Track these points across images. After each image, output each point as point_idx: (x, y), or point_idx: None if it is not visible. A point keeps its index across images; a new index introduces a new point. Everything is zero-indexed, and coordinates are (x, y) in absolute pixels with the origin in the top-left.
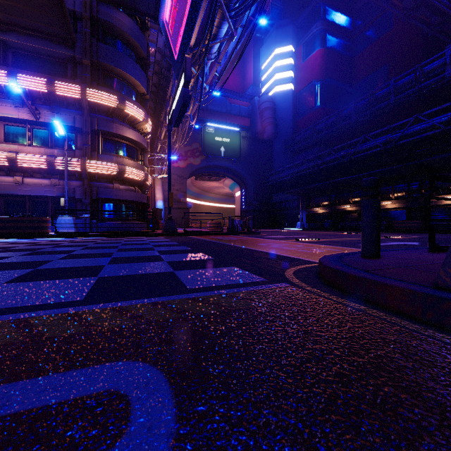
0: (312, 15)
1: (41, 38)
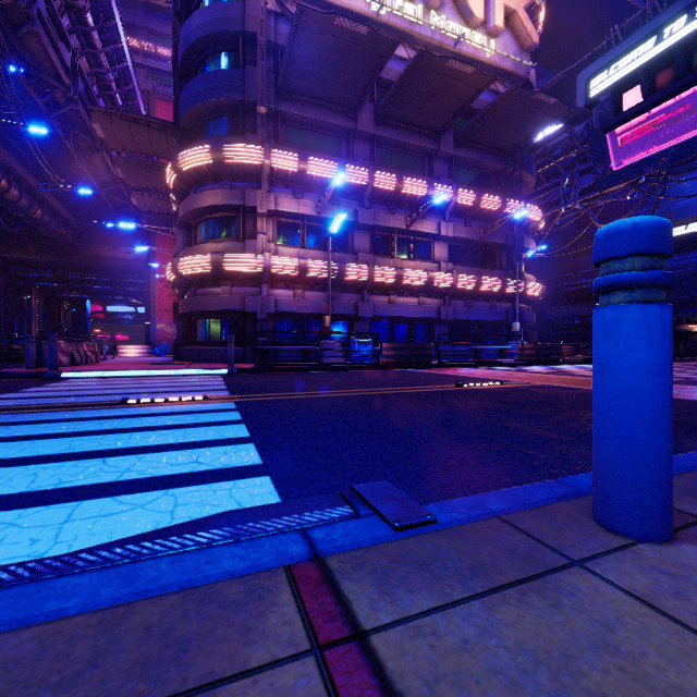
0: None
1: (482, 151)
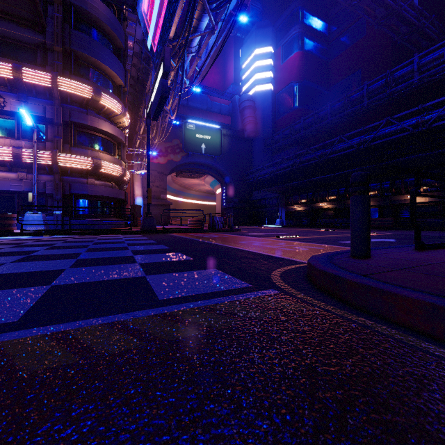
0: (291, 18)
1: (6, 20)
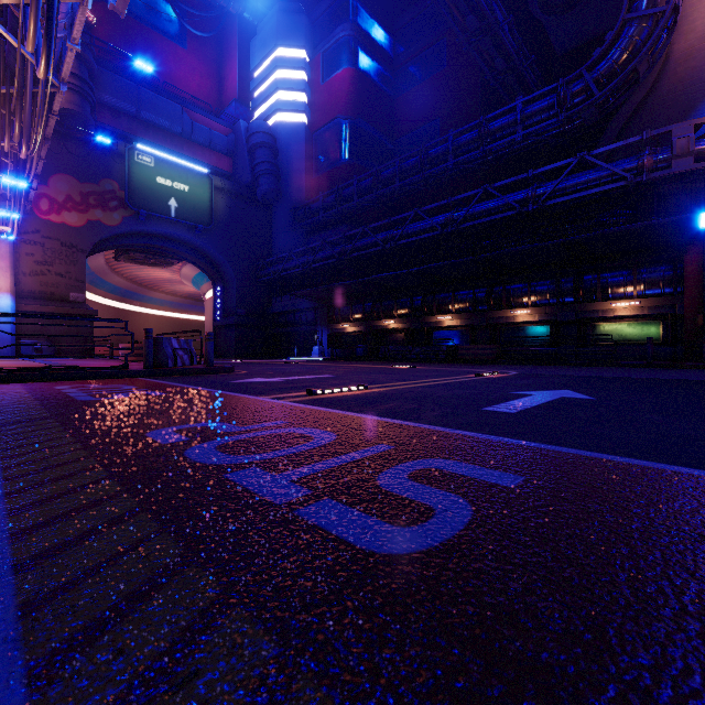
0: (337, 10)
1: None
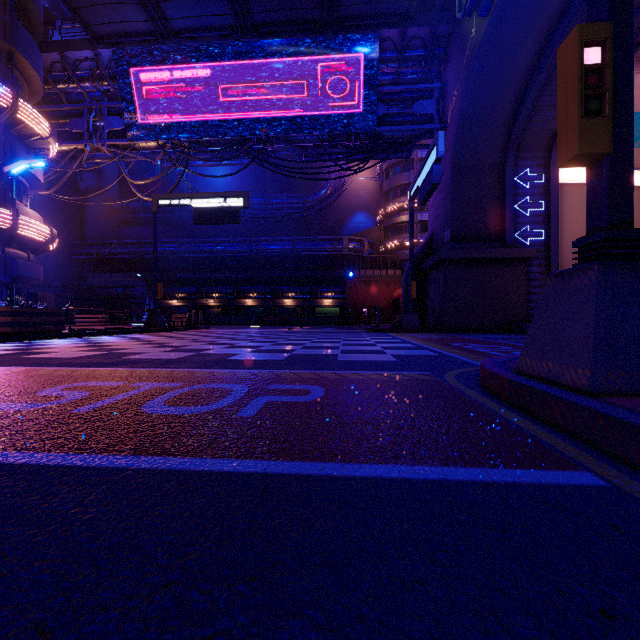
0: None
1: None
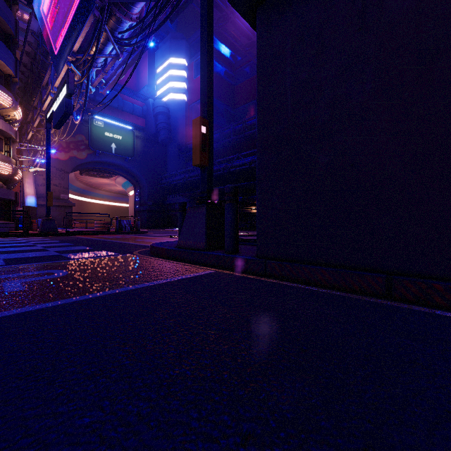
0: None
1: None
